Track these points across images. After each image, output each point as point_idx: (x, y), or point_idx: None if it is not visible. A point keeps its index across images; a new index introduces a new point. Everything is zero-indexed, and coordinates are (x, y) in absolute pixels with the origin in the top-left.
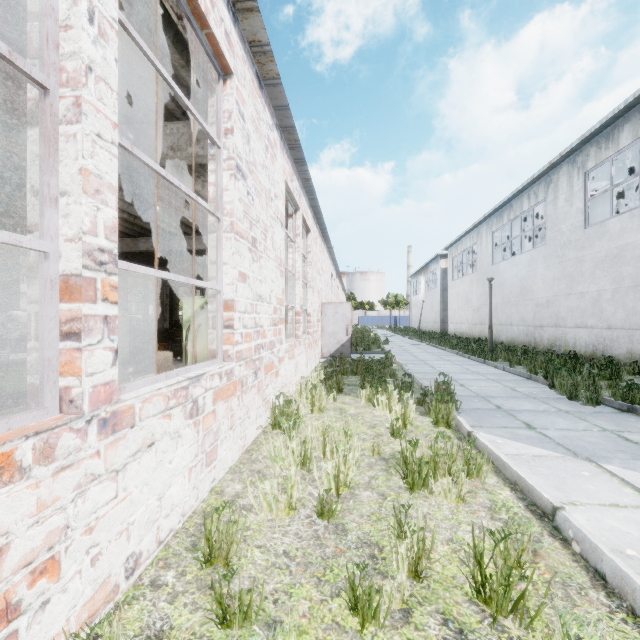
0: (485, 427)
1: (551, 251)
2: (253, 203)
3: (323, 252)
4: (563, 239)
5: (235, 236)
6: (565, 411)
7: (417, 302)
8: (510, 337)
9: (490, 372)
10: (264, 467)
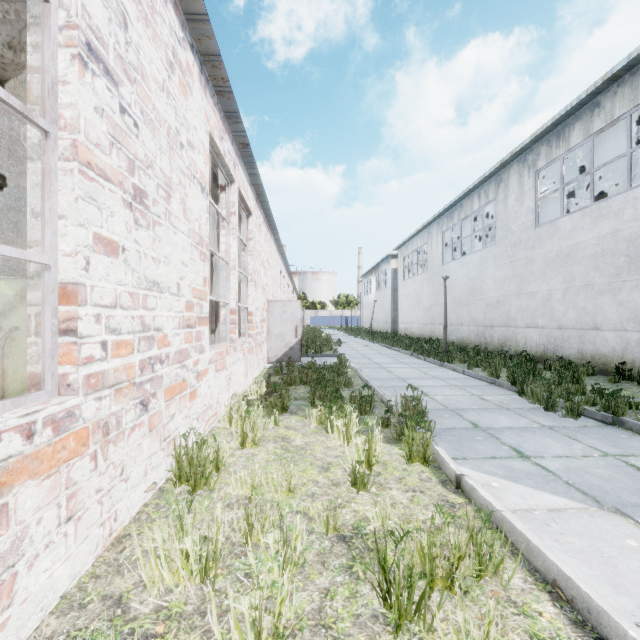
0: (470, 459)
1: (502, 251)
2: (137, 132)
3: (269, 243)
4: (514, 238)
5: (83, 169)
6: (549, 427)
7: (368, 302)
8: (460, 337)
9: (450, 376)
10: (133, 585)
